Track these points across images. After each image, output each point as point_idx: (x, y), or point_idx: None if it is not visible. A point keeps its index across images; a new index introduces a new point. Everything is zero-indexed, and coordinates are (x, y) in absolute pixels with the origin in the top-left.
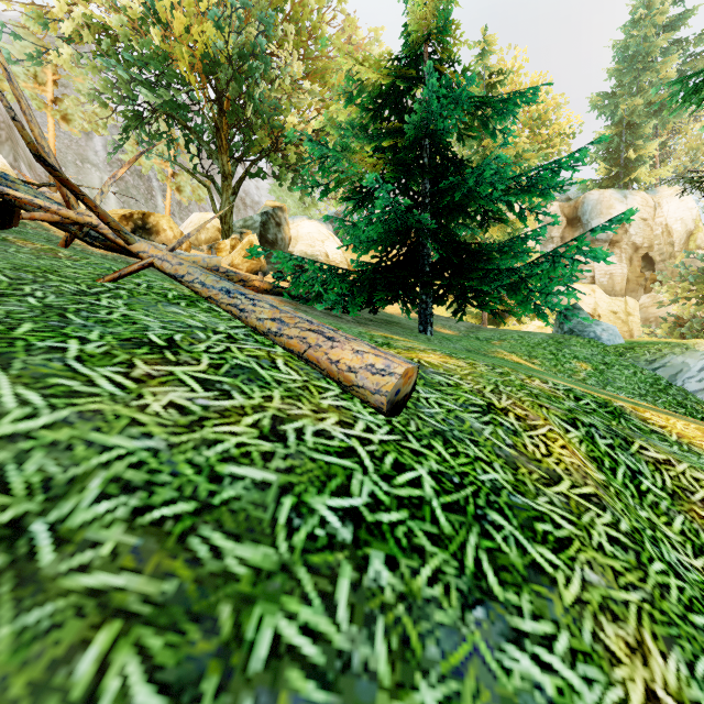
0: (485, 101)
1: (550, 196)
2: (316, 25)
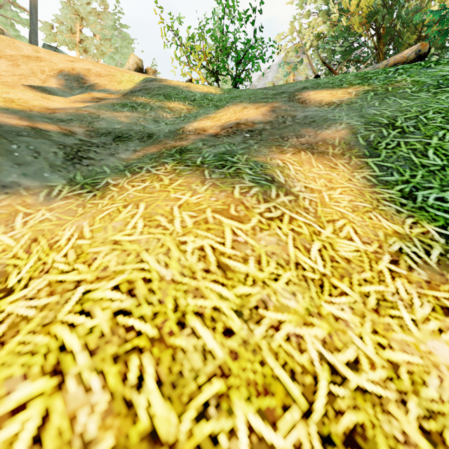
0: None
1: None
2: None
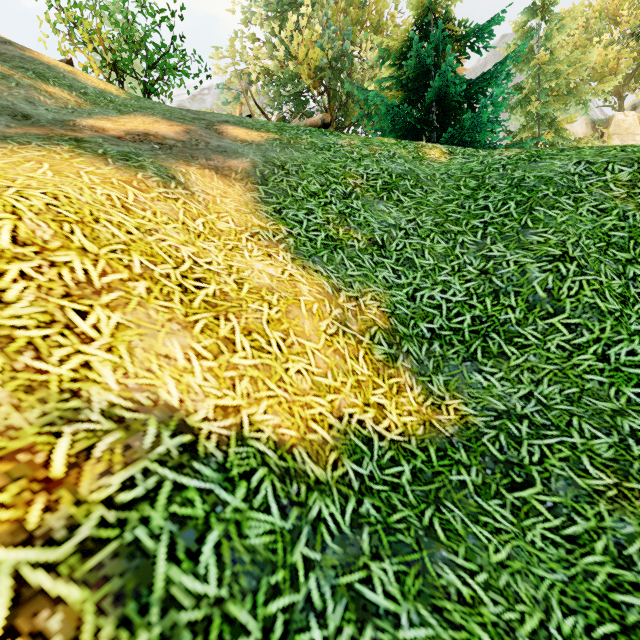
0: (465, 35)
1: (508, 81)
2: (383, 23)
